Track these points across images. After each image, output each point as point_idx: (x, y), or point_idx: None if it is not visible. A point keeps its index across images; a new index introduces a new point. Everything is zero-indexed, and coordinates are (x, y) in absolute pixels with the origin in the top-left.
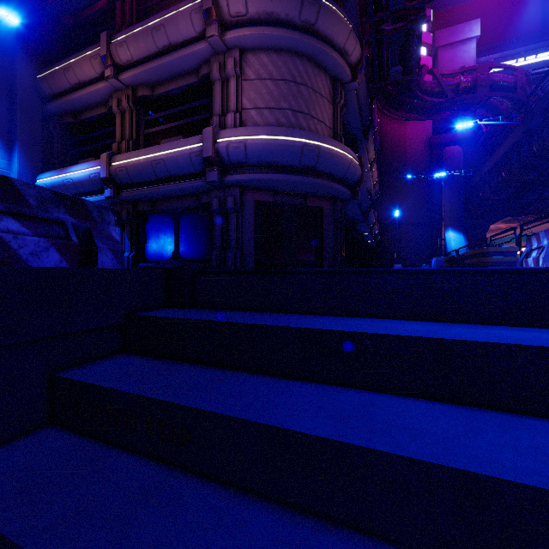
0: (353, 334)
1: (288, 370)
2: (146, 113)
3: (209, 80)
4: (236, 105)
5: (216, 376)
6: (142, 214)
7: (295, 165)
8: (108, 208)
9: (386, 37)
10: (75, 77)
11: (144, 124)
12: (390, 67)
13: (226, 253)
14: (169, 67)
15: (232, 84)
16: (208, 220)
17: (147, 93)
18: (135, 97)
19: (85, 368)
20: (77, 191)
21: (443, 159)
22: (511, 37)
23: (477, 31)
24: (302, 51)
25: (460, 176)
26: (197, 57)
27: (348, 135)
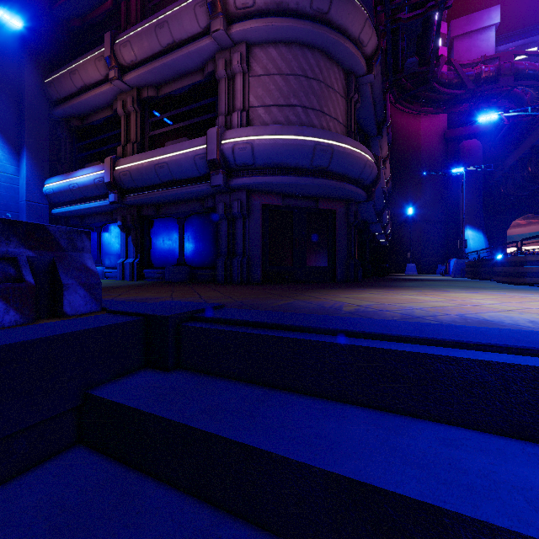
0: (434, 510)
1: (311, 537)
2: (151, 115)
3: (215, 78)
4: (242, 104)
5: (193, 535)
6: (147, 218)
7: (306, 166)
8: (82, 231)
9: (401, 27)
10: (81, 80)
11: (149, 126)
12: (406, 58)
13: (232, 261)
14: (173, 66)
15: (238, 81)
16: (214, 225)
17: (151, 93)
18: (139, 98)
19: (6, 495)
20: (83, 196)
21: (461, 153)
22: (533, 23)
23: (496, 18)
24: (313, 43)
25: (479, 171)
26: (202, 53)
27: (361, 131)
